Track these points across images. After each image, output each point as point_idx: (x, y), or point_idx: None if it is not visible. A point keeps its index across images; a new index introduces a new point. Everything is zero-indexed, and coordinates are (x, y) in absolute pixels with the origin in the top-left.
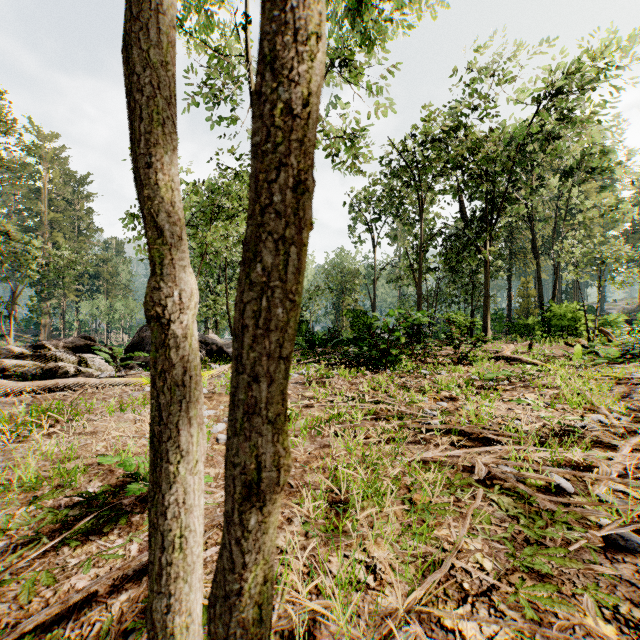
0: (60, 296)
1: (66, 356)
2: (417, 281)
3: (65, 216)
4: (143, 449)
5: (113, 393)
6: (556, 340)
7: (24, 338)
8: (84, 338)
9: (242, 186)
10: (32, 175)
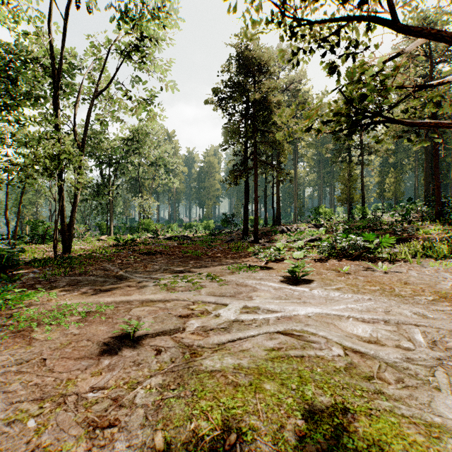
0: None
1: None
2: None
3: None
4: None
5: None
6: None
7: None
8: None
9: None
10: None
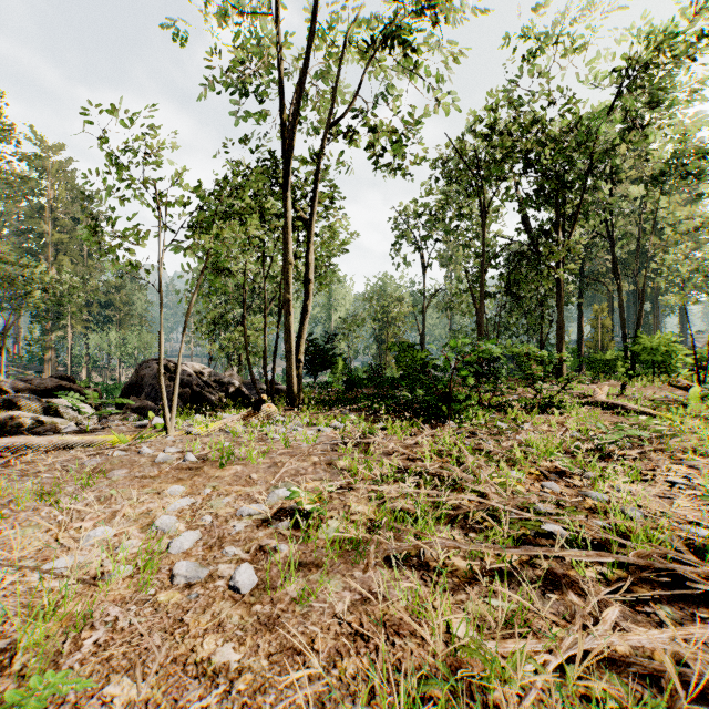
0: (66, 327)
1: (27, 402)
2: (477, 307)
3: (72, 237)
4: (21, 603)
5: (54, 463)
6: (650, 379)
7: (26, 375)
8: (60, 378)
9: (256, 176)
10: (35, 191)
